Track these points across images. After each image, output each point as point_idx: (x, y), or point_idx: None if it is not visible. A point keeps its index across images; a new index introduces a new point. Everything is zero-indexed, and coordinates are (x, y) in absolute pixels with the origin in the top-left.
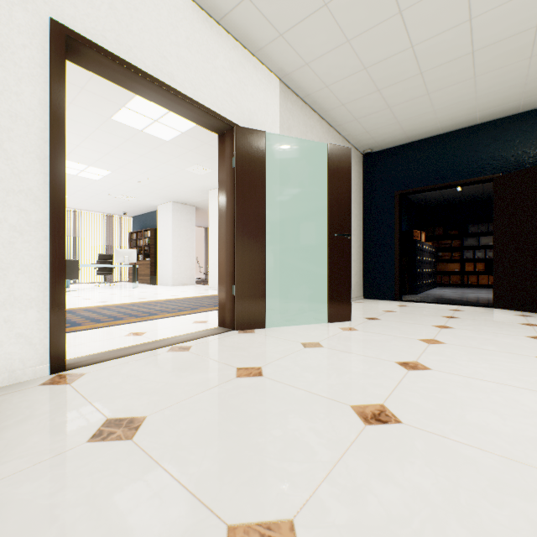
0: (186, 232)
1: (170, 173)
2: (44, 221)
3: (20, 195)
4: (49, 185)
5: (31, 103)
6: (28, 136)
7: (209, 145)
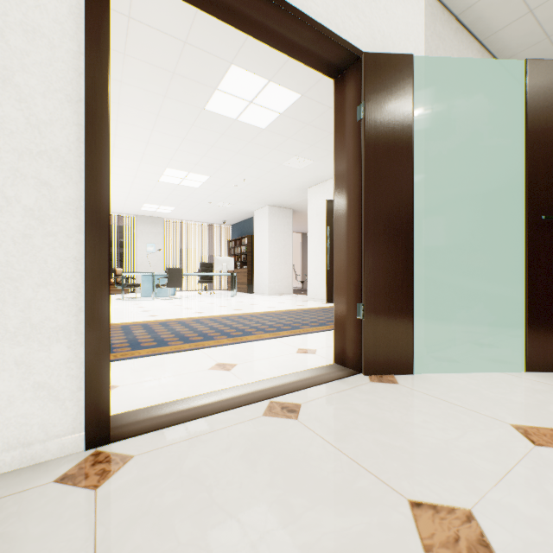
0: (283, 238)
1: (267, 171)
2: (78, 201)
3: (40, 159)
4: (84, 144)
5: (57, 11)
6: (52, 64)
7: (311, 126)
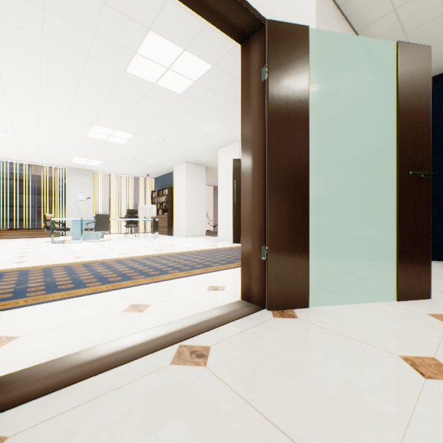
0: (198, 189)
1: (183, 132)
2: None
3: None
4: None
5: None
6: None
7: (221, 95)
